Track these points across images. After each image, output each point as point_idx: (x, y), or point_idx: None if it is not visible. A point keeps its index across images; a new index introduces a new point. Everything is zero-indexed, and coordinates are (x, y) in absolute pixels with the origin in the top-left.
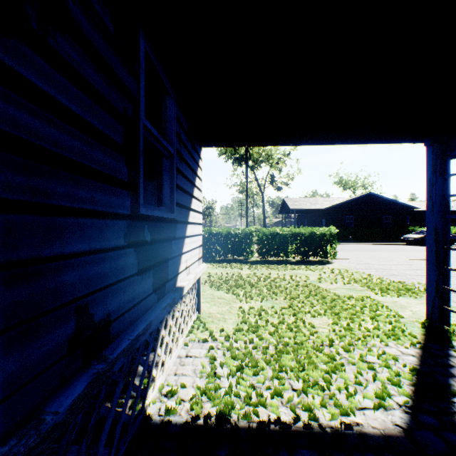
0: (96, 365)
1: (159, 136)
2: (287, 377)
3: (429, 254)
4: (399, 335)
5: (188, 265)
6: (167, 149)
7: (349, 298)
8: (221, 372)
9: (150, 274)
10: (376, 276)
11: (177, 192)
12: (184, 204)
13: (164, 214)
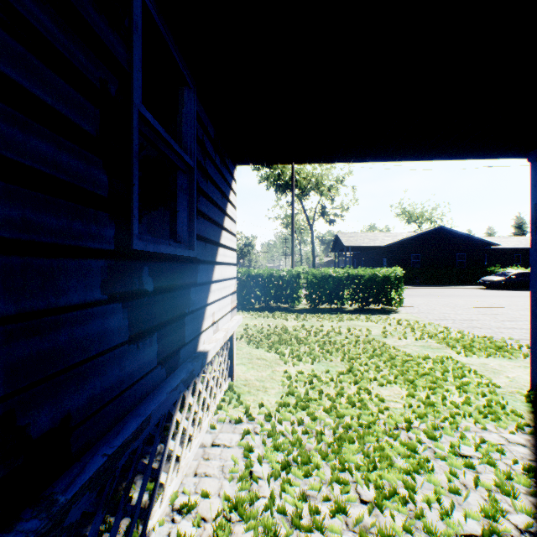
0: (28, 521)
1: (168, 137)
2: (352, 481)
3: (535, 303)
4: (498, 413)
5: (216, 319)
6: (183, 158)
7: (425, 359)
8: (259, 472)
9: (153, 340)
10: (455, 328)
11: (198, 220)
12: (210, 237)
13: (178, 251)
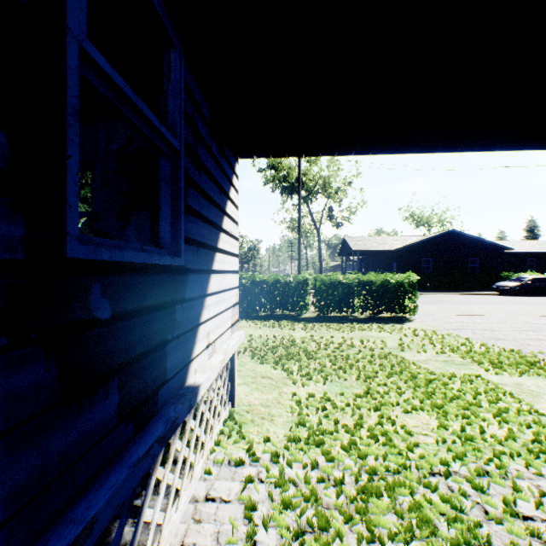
0: None
1: (138, 101)
2: None
3: None
4: None
5: (212, 340)
6: (164, 136)
7: (451, 377)
8: (264, 543)
9: (111, 388)
10: (477, 340)
11: (187, 218)
12: (204, 240)
13: (155, 259)
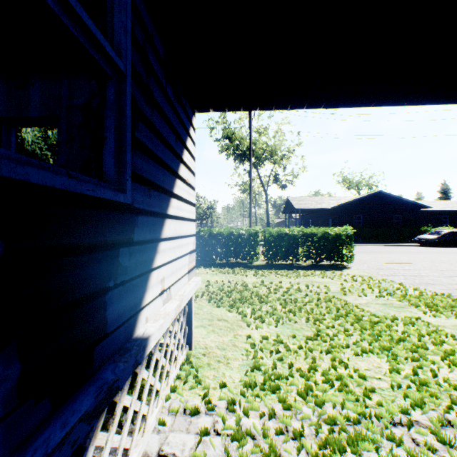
0: None
1: None
2: None
3: None
4: None
5: (167, 286)
6: (102, 47)
7: (393, 320)
8: None
9: (2, 358)
10: (409, 285)
11: (136, 153)
12: (158, 182)
13: (86, 188)
